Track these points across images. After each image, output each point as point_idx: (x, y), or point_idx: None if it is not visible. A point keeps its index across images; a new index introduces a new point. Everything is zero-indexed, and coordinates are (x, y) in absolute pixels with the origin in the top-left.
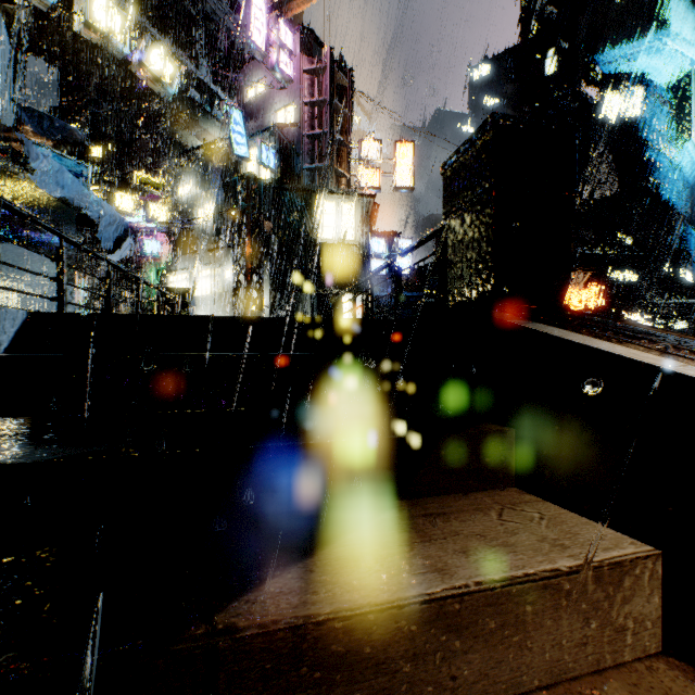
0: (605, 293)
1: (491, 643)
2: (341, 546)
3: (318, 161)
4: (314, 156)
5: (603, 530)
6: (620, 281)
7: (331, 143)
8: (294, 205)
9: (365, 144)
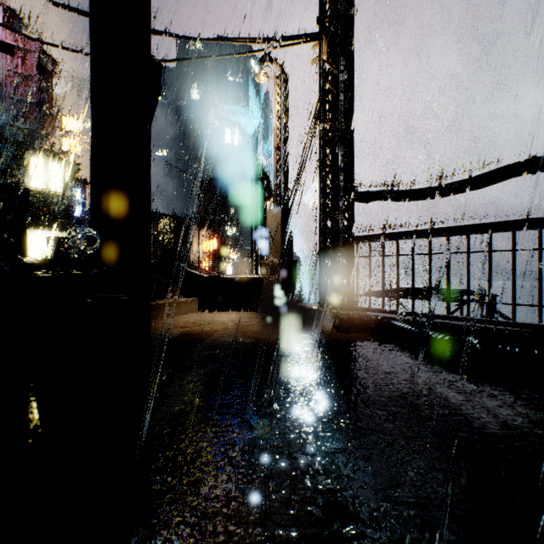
0: (217, 244)
1: (177, 309)
2: (154, 302)
3: (22, 120)
4: (18, 116)
5: (192, 299)
6: (228, 235)
7: (38, 113)
8: (0, 154)
9: (66, 119)
